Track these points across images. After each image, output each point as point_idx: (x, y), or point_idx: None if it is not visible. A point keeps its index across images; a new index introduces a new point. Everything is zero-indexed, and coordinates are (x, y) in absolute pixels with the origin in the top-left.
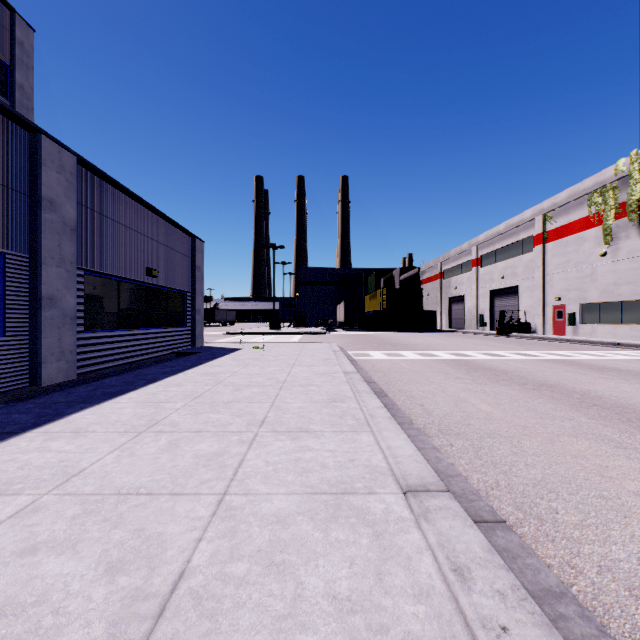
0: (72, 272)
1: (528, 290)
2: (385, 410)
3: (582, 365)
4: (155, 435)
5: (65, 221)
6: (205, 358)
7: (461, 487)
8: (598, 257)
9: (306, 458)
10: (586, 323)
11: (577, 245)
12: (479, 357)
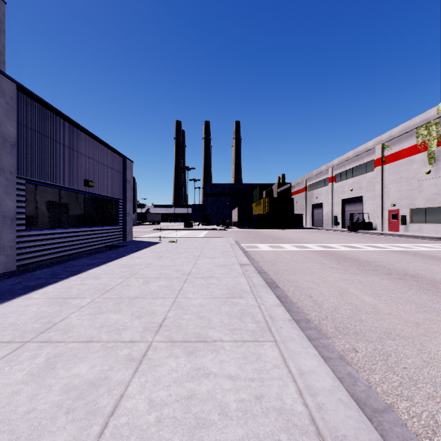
0: (12, 180)
1: (370, 199)
2: (283, 309)
3: (425, 256)
4: (38, 347)
5: (5, 137)
6: (130, 250)
7: (400, 437)
8: (424, 174)
9: (201, 393)
10: (414, 223)
11: (408, 166)
12: (342, 249)
